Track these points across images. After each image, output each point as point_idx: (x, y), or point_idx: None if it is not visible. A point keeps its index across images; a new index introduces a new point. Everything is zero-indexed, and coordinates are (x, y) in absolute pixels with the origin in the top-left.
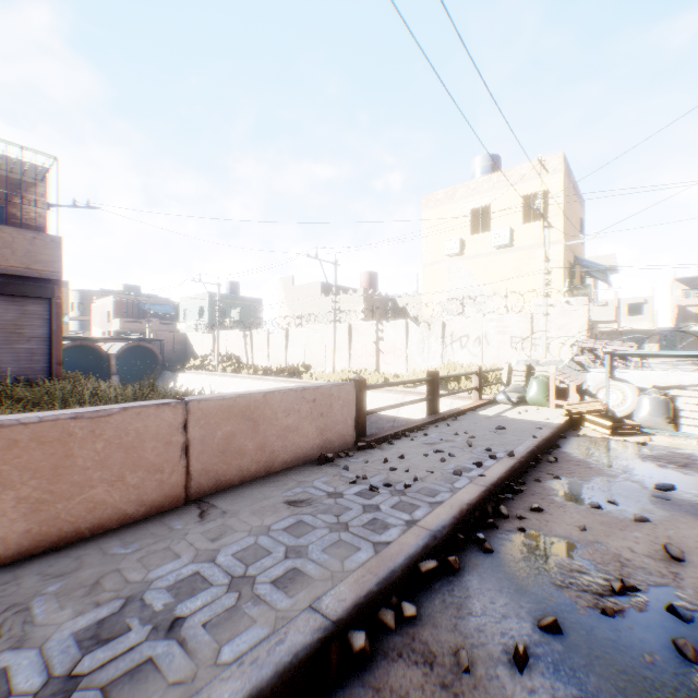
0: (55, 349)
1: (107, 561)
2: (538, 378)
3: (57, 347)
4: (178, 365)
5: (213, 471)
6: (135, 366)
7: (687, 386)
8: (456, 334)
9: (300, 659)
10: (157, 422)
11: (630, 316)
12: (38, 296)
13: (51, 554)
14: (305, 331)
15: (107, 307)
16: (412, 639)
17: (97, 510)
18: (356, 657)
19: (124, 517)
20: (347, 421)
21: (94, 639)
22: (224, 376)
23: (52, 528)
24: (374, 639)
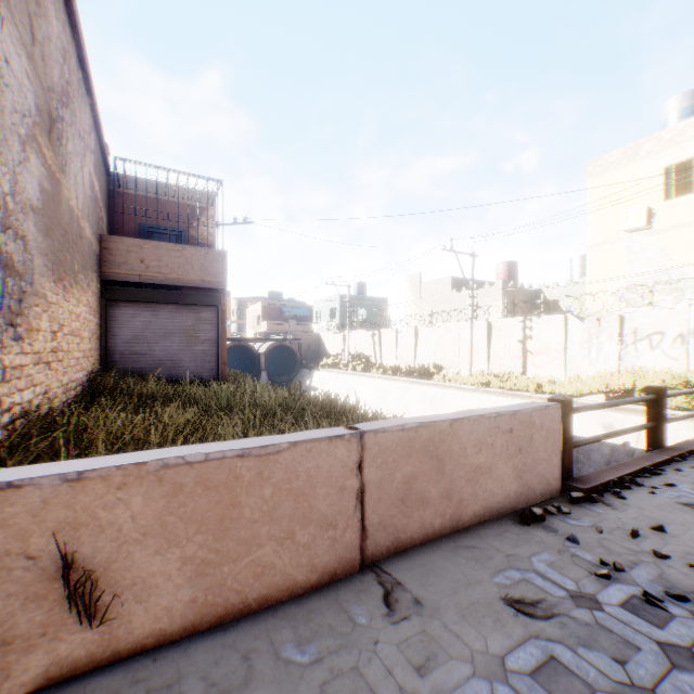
0: (220, 350)
1: (280, 674)
2: None
3: (221, 348)
4: (312, 363)
5: (390, 525)
6: (278, 364)
7: None
8: (640, 330)
9: None
10: (329, 461)
11: None
12: (208, 304)
13: (215, 635)
14: (436, 329)
15: (257, 311)
16: None
17: (264, 576)
18: None
19: (293, 585)
20: (550, 459)
21: None
22: (354, 375)
23: (217, 596)
24: None
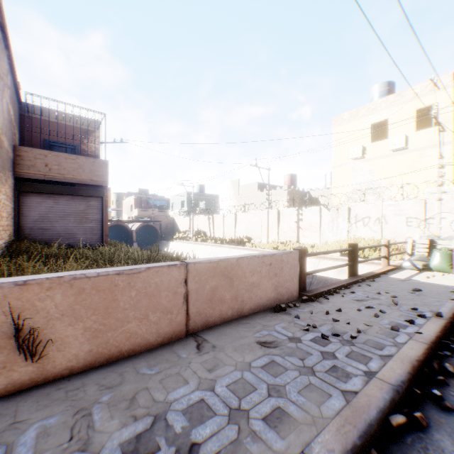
0: (104, 227)
1: (139, 379)
2: (440, 250)
3: (105, 225)
4: (169, 237)
5: (203, 314)
6: (145, 237)
7: None
8: (359, 216)
9: None
10: (168, 278)
11: None
12: (95, 195)
13: (104, 368)
14: (248, 215)
15: (130, 202)
16: None
17: (131, 338)
18: None
19: (148, 344)
20: (293, 280)
21: (134, 453)
22: (196, 244)
23: (104, 349)
24: None
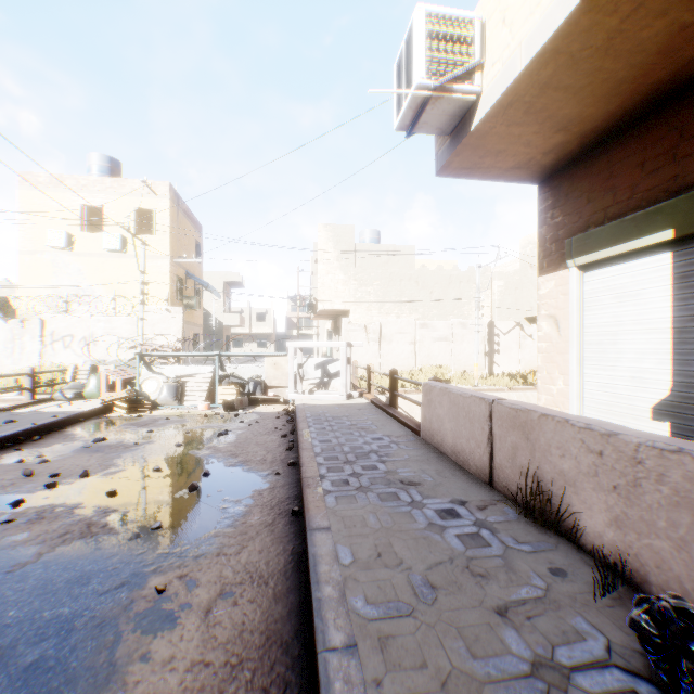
0: None
1: None
2: (97, 376)
3: None
4: None
5: None
6: None
7: (193, 375)
8: (60, 333)
9: None
10: None
11: (259, 322)
12: None
13: None
14: None
15: None
16: None
17: None
18: None
19: None
20: None
21: None
22: None
23: None
24: None
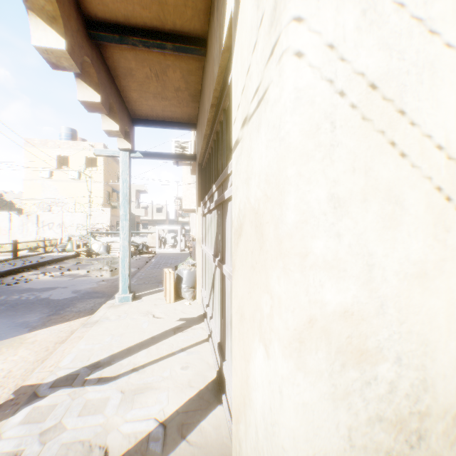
0: None
1: None
2: (72, 242)
3: None
4: None
5: None
6: None
7: (114, 241)
8: (47, 222)
9: None
10: None
11: (158, 213)
12: None
13: None
14: None
15: None
16: None
17: None
18: None
19: None
20: None
21: None
22: None
23: None
24: None
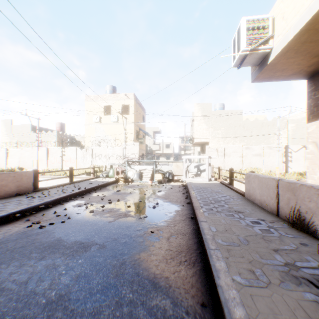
0: None
1: None
2: (112, 169)
3: None
4: None
5: None
6: None
7: (145, 169)
8: (97, 153)
9: (3, 216)
10: None
11: (166, 148)
12: None
13: None
14: (21, 150)
15: None
16: (33, 215)
17: None
18: (18, 217)
19: None
20: (30, 183)
21: None
22: None
23: None
24: (24, 217)
